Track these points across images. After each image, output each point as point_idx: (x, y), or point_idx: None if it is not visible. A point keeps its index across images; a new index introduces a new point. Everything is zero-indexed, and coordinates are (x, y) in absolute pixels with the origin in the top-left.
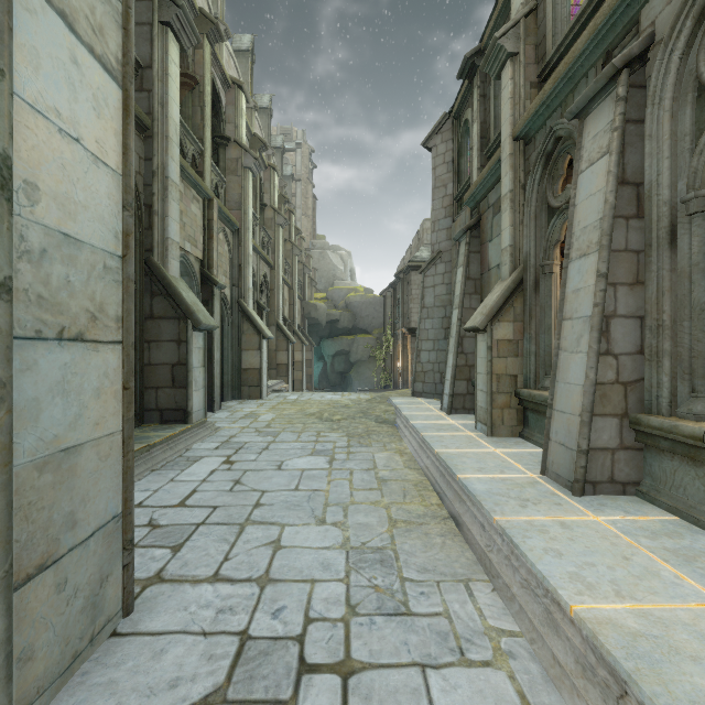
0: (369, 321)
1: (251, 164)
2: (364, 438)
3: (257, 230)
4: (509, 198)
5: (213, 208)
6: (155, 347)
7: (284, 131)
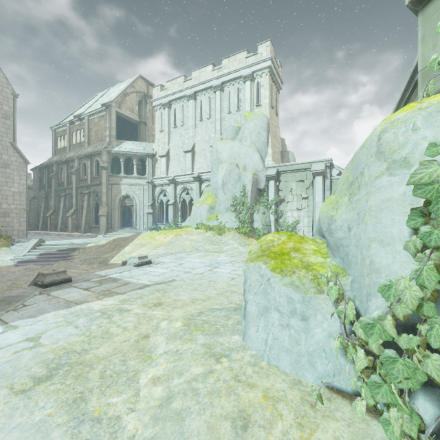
0: None
1: None
2: None
3: None
4: (54, 198)
5: None
6: None
7: None
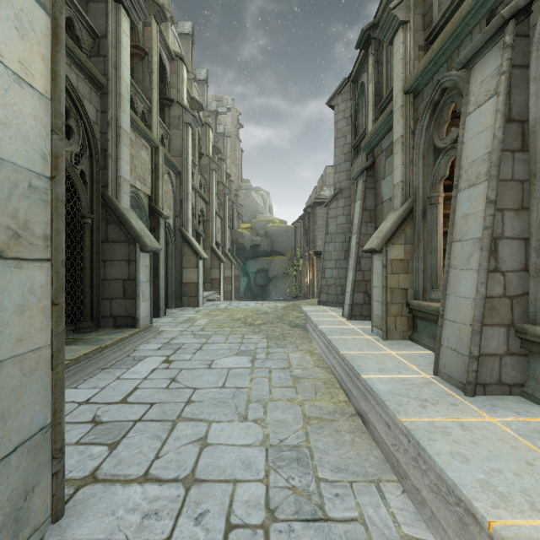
0: (283, 245)
1: (190, 120)
2: (280, 340)
3: (195, 173)
4: (401, 142)
5: (159, 154)
6: (110, 265)
7: (218, 99)
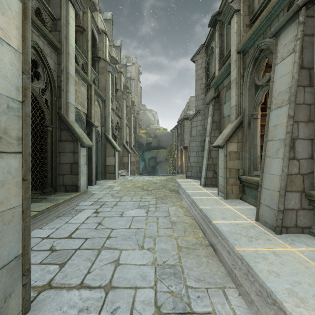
0: (165, 143)
1: (110, 69)
2: (163, 199)
3: (113, 101)
4: (235, 82)
5: (92, 89)
6: (62, 155)
7: (127, 57)
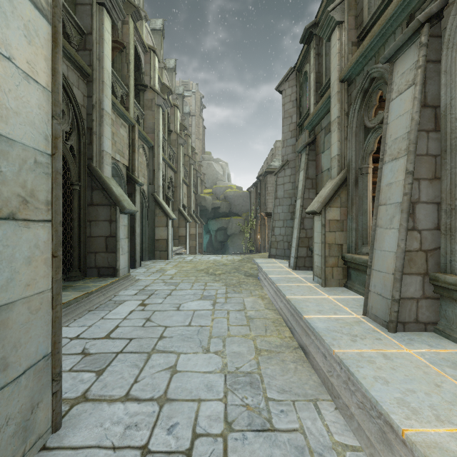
0: (240, 207)
1: (161, 103)
2: (236, 287)
3: (165, 147)
4: (337, 122)
5: (135, 132)
6: (94, 225)
7: (184, 84)
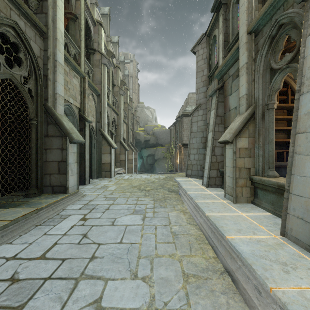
0: (163, 140)
1: (106, 62)
2: (162, 202)
3: (110, 96)
4: (245, 67)
5: (85, 82)
6: (49, 152)
7: (125, 54)
